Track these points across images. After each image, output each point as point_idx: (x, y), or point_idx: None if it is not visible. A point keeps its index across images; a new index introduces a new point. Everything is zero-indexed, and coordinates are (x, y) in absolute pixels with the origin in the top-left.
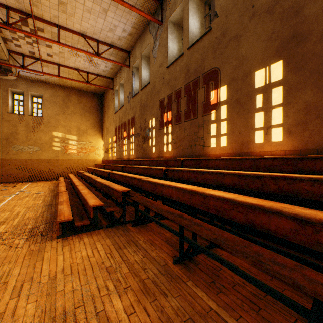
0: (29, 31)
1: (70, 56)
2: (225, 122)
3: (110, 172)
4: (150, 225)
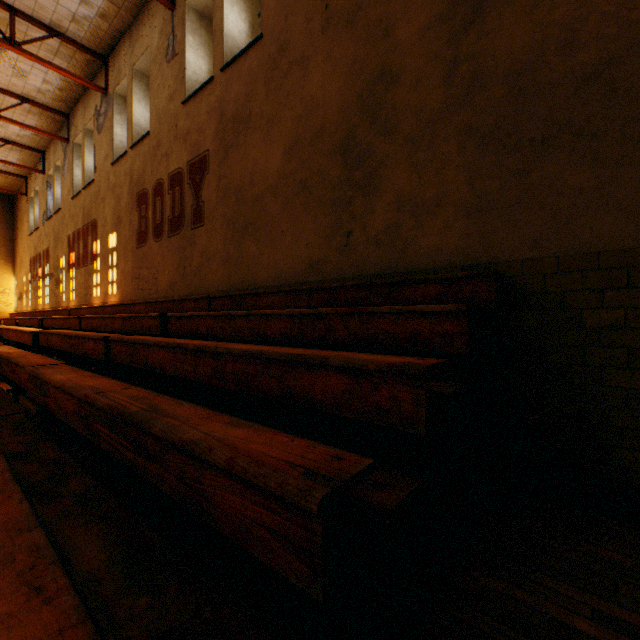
0: None
1: None
2: (100, 274)
3: None
4: None
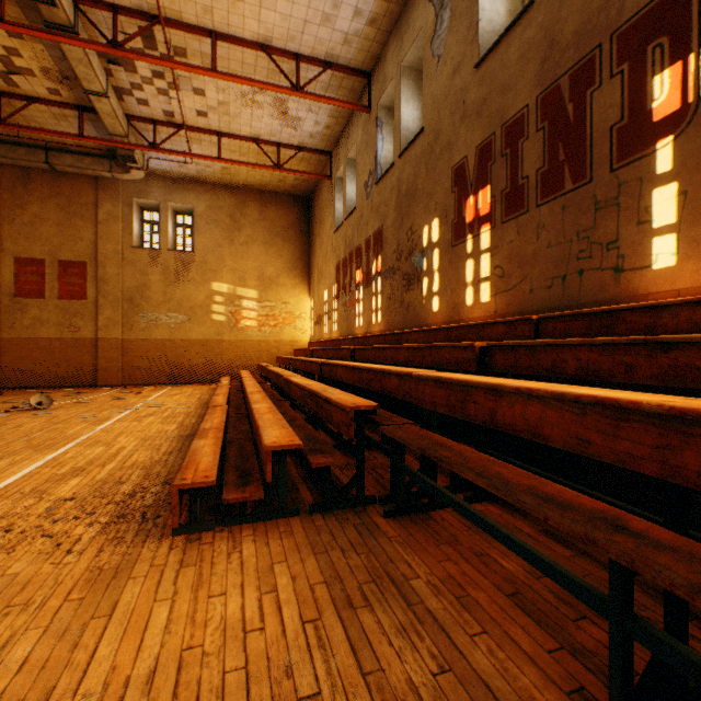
0: None
1: (241, 109)
2: None
3: (323, 363)
4: (440, 520)
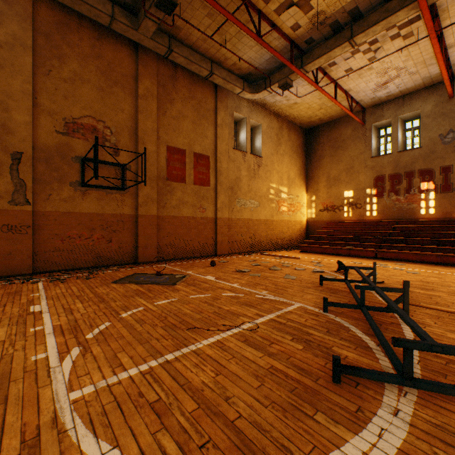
0: (388, 36)
1: (371, 74)
2: None
3: None
4: None
